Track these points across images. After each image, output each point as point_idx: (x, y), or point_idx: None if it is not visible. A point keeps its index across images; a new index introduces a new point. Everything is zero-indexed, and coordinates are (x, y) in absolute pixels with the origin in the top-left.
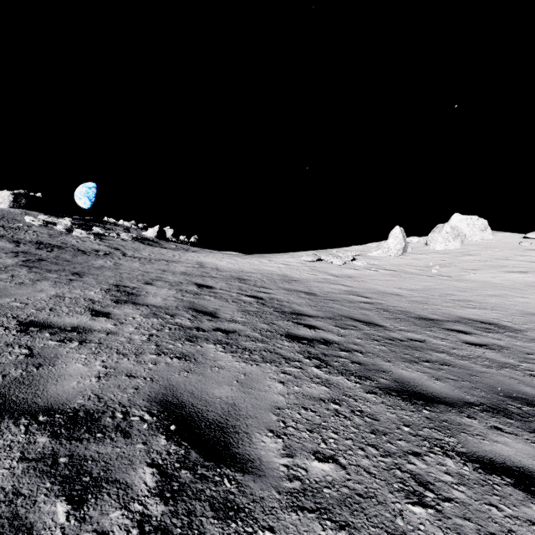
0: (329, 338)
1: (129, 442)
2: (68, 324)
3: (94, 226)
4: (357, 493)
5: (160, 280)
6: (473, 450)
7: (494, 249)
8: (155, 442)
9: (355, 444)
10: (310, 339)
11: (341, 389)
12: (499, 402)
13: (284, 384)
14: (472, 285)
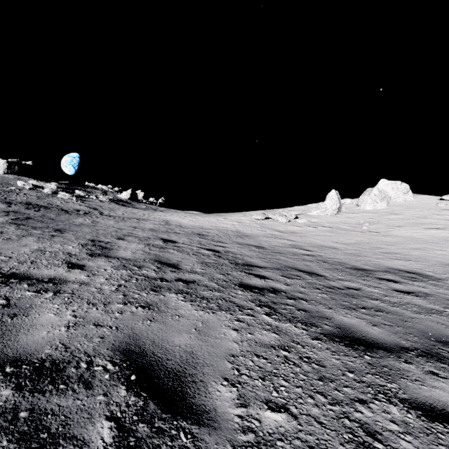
0: (277, 287)
1: (90, 394)
2: (45, 276)
3: (77, 189)
4: (309, 446)
5: (131, 236)
6: (414, 397)
7: (415, 209)
8: (116, 393)
9: (305, 392)
10: (260, 288)
11: (289, 336)
12: (431, 347)
13: (238, 332)
14: (397, 240)
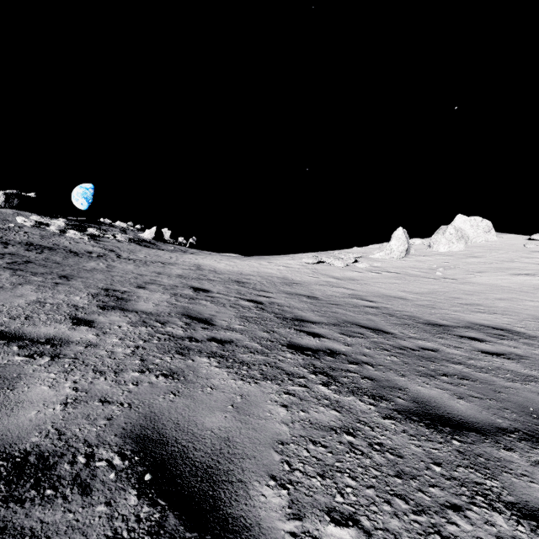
0: (335, 347)
1: (87, 502)
2: (42, 335)
3: (90, 227)
4: None
5: (154, 283)
6: (523, 499)
7: (499, 251)
8: (123, 501)
9: (379, 494)
10: (315, 350)
11: (354, 414)
12: (535, 427)
13: (288, 409)
14: (479, 288)
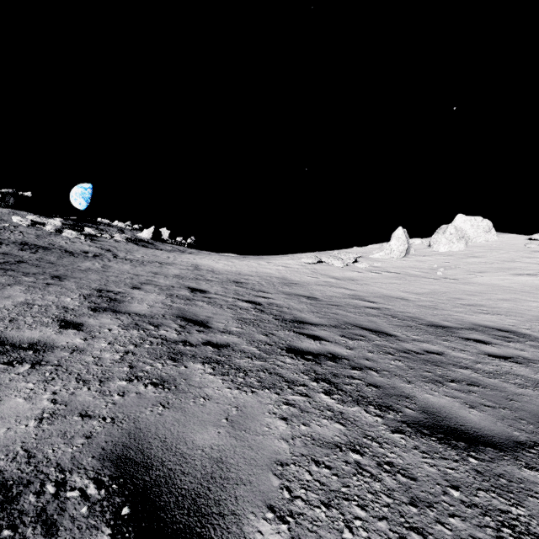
0: (337, 351)
1: None
2: (25, 340)
3: (87, 226)
4: None
5: (150, 284)
6: None
7: (499, 251)
8: None
9: (393, 528)
10: (315, 354)
11: (360, 428)
12: None
13: (287, 422)
14: (481, 288)
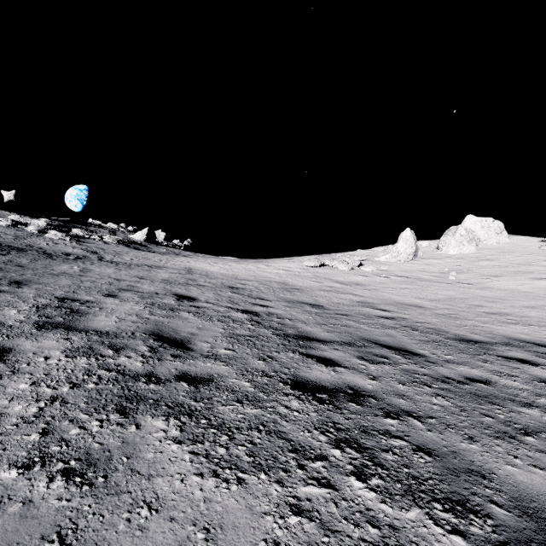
0: (358, 384)
1: None
2: None
3: (75, 227)
4: None
5: (131, 290)
6: None
7: (513, 253)
8: None
9: None
10: (331, 390)
11: None
12: None
13: None
14: (500, 294)
